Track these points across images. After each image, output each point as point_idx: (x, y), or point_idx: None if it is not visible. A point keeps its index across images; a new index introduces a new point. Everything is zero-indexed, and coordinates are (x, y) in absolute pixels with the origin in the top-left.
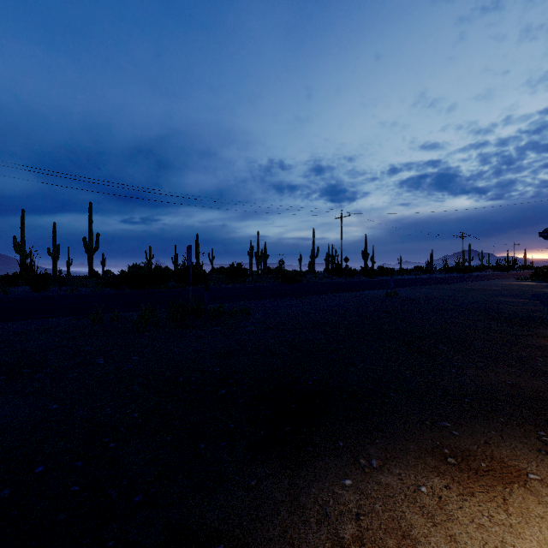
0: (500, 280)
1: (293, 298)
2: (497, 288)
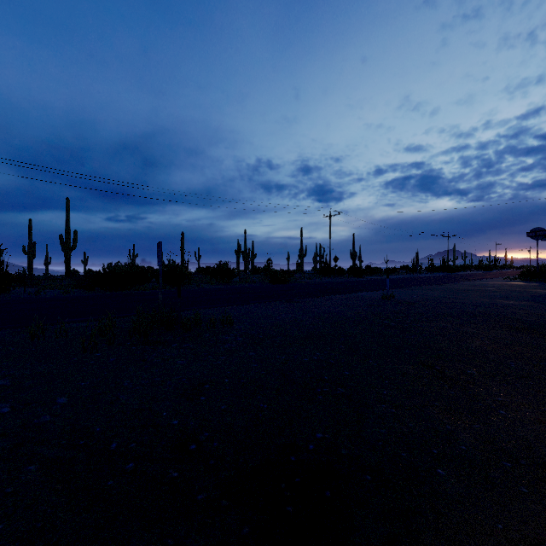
0: (489, 280)
1: (282, 301)
2: (491, 288)
